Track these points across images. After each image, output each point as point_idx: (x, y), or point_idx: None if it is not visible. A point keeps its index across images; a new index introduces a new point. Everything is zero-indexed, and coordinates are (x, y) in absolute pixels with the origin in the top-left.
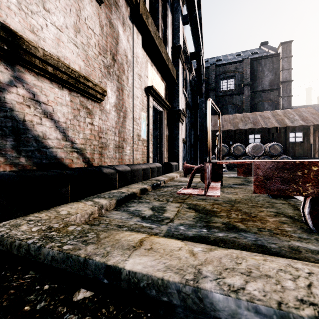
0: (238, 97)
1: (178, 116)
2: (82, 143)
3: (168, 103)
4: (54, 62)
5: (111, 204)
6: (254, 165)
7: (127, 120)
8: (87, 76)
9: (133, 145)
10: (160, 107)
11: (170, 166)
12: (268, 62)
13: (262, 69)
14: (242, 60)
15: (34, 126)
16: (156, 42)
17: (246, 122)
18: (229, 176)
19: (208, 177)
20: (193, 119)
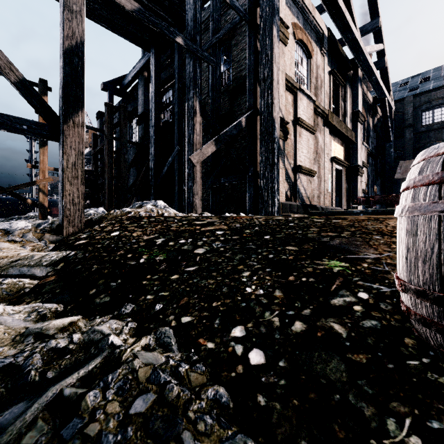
0: None
1: (357, 171)
2: (309, 195)
3: (347, 163)
4: (306, 169)
5: None
6: (374, 197)
7: (321, 182)
8: (310, 168)
9: (324, 196)
10: (340, 167)
11: None
12: None
13: None
14: None
15: (300, 190)
16: (338, 128)
17: None
18: None
19: (360, 201)
20: (378, 167)
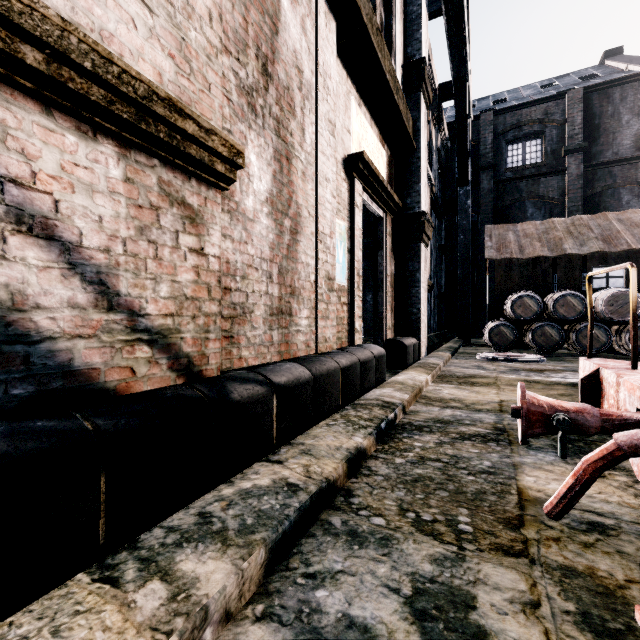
0: (552, 180)
1: (419, 229)
2: (169, 312)
3: (397, 198)
4: (44, 29)
5: (246, 576)
6: None
7: (301, 240)
8: (186, 105)
9: (317, 305)
10: (378, 208)
11: (402, 349)
12: (631, 91)
13: (615, 110)
14: (562, 94)
15: None
16: (372, 39)
17: (584, 237)
18: (569, 382)
19: None
20: (443, 236)
